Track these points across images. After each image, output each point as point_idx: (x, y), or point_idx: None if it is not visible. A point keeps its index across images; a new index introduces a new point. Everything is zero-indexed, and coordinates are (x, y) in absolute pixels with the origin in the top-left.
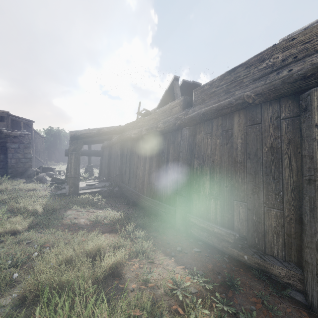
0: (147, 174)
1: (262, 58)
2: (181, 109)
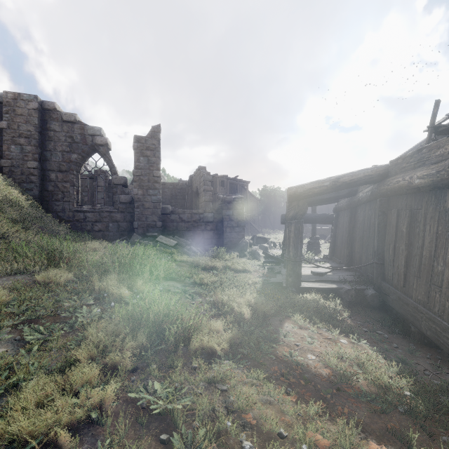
0: None
1: None
2: None
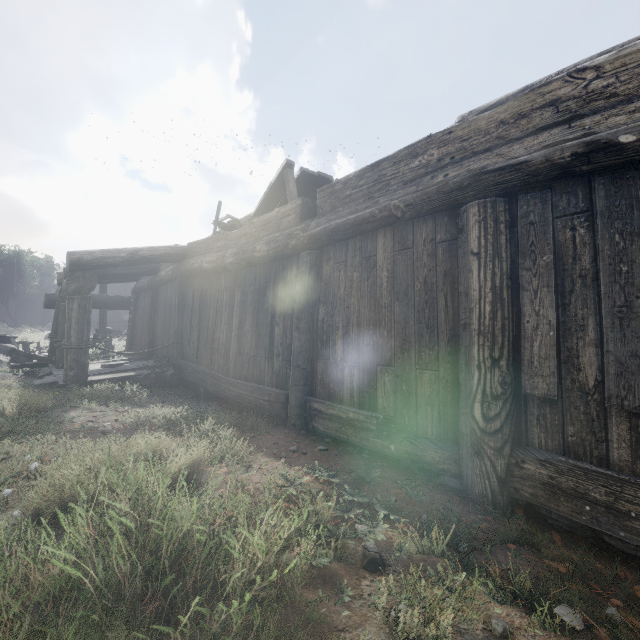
0: (235, 338)
1: (414, 153)
2: (298, 219)
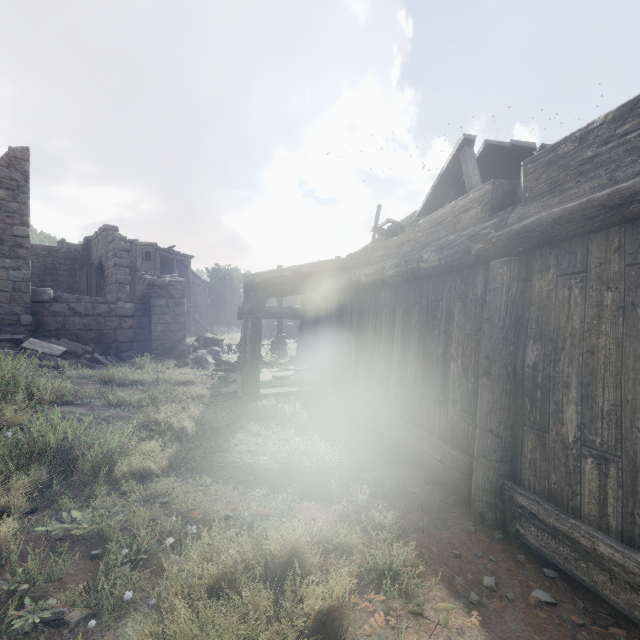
0: (396, 366)
1: None
2: (485, 212)
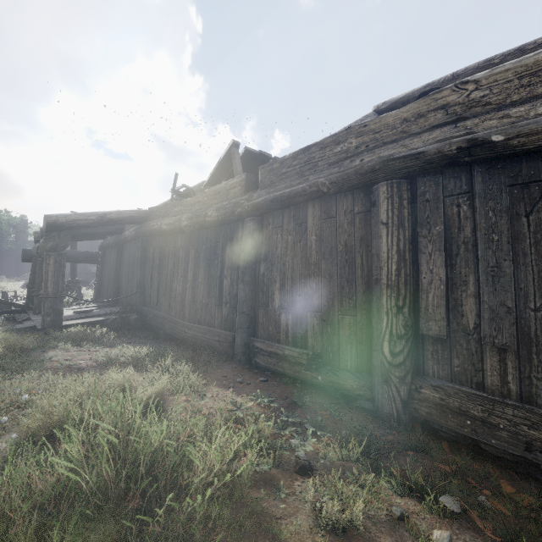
0: (190, 288)
1: (337, 141)
2: (243, 191)
